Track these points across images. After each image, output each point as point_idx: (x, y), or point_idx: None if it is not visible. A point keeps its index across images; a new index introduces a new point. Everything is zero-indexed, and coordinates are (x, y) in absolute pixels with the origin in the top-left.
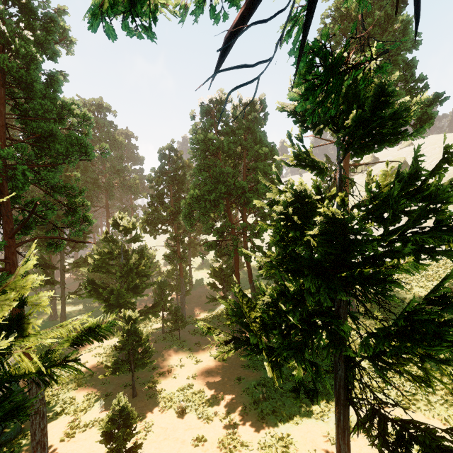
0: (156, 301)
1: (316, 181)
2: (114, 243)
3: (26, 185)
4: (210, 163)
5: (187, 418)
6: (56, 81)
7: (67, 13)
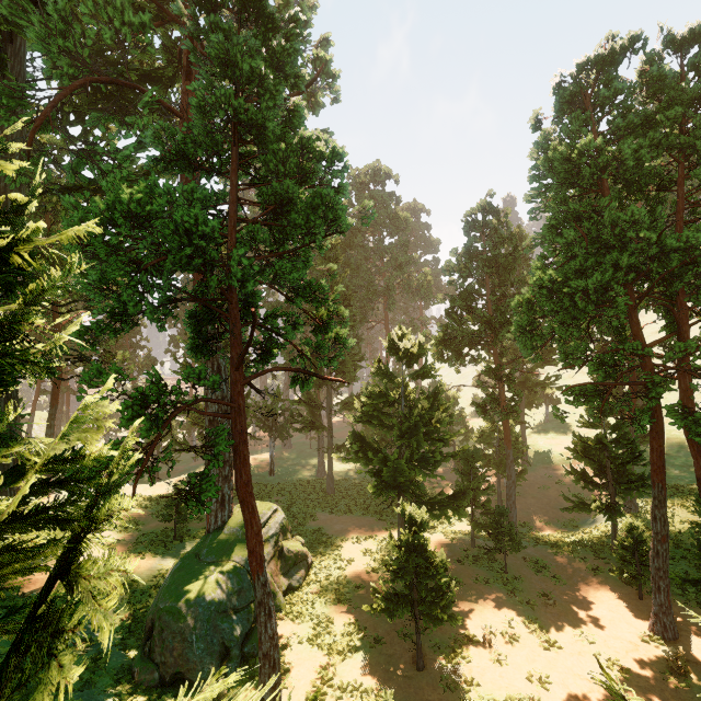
0: (460, 487)
1: None
2: (390, 379)
3: (249, 284)
4: (582, 209)
5: None
6: (296, 111)
7: (331, 43)
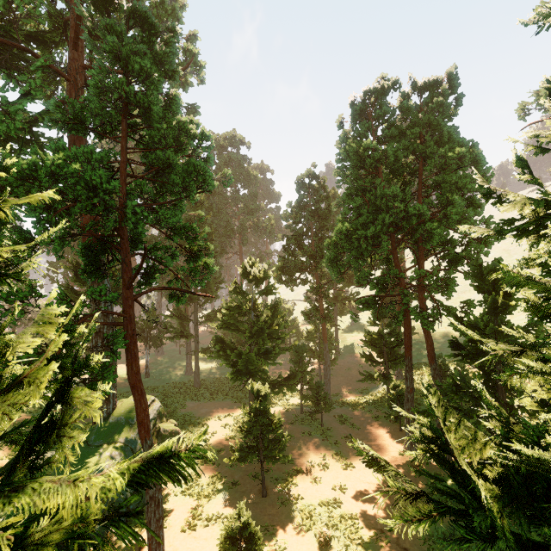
0: (293, 371)
1: None
2: (243, 296)
3: (140, 225)
4: (366, 185)
5: None
6: (174, 100)
7: (198, 38)
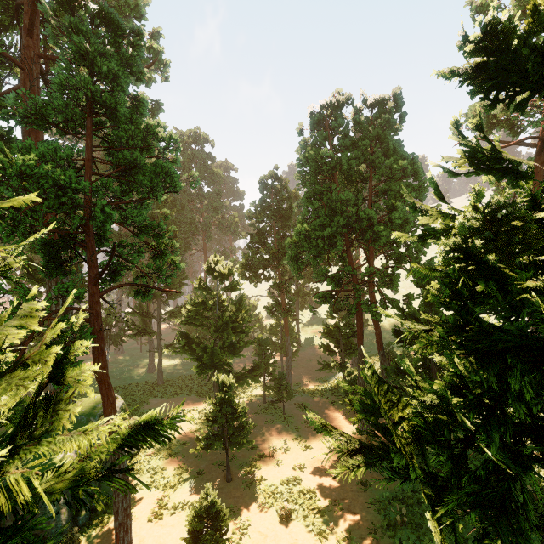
0: (256, 363)
1: (529, 187)
2: (208, 292)
3: (108, 224)
4: (323, 189)
5: (292, 527)
6: (142, 102)
7: (162, 35)
